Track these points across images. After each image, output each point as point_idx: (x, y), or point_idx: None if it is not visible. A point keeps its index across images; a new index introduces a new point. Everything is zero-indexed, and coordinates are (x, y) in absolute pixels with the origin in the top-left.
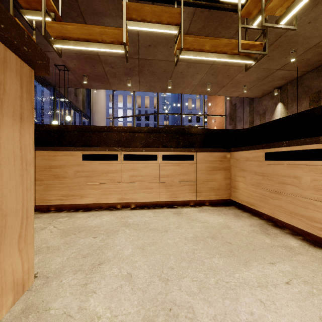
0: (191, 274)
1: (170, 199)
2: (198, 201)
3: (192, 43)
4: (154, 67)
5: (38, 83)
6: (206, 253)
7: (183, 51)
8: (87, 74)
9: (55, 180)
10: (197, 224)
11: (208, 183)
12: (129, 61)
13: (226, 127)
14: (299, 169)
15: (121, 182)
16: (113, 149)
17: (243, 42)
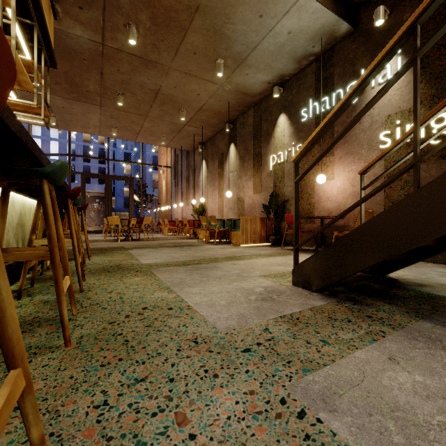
0: None
1: None
2: None
3: None
4: None
5: None
6: None
7: None
8: None
9: None
10: None
11: None
12: None
13: (172, 181)
14: None
15: None
16: None
17: (15, 102)
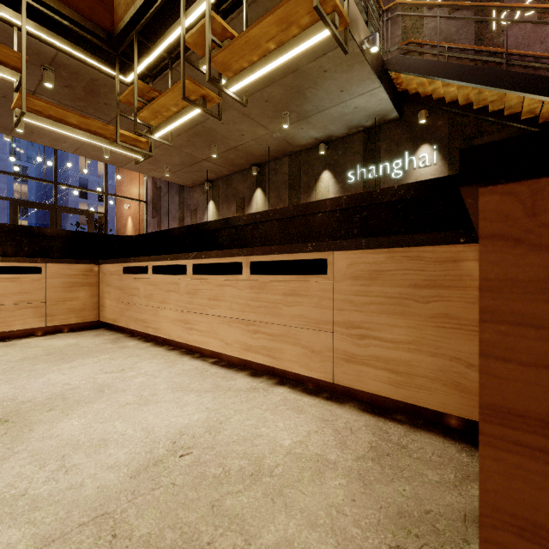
0: (2, 377)
1: None
2: (51, 328)
3: (46, 108)
4: None
5: None
6: (30, 364)
7: (29, 113)
8: None
9: None
10: (35, 349)
11: (65, 303)
12: None
13: (148, 220)
14: (139, 282)
15: None
16: None
17: (125, 132)
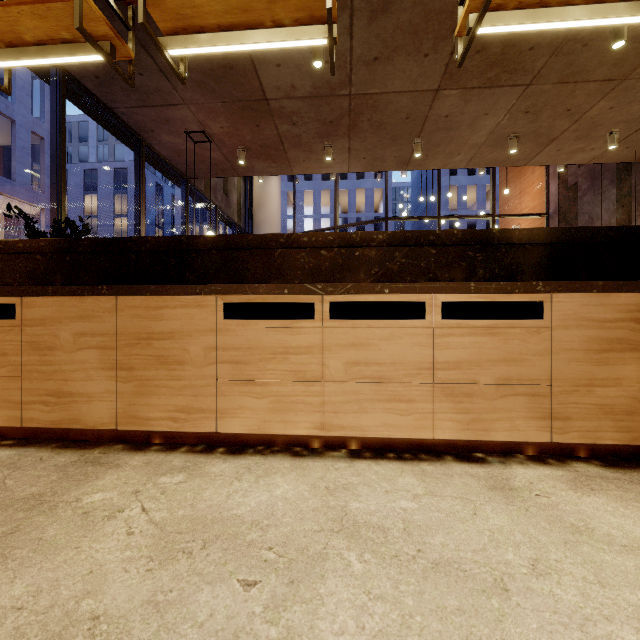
0: None
1: (467, 435)
2: (551, 443)
3: None
4: (384, 111)
5: (166, 182)
6: None
7: (488, 14)
8: (246, 146)
9: (160, 369)
10: (609, 556)
11: (591, 391)
12: (328, 105)
13: None
14: None
15: (323, 379)
16: (302, 289)
17: None
